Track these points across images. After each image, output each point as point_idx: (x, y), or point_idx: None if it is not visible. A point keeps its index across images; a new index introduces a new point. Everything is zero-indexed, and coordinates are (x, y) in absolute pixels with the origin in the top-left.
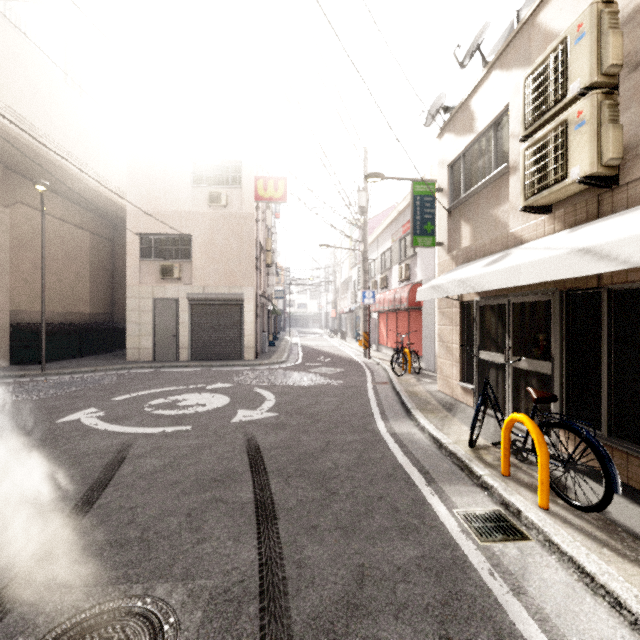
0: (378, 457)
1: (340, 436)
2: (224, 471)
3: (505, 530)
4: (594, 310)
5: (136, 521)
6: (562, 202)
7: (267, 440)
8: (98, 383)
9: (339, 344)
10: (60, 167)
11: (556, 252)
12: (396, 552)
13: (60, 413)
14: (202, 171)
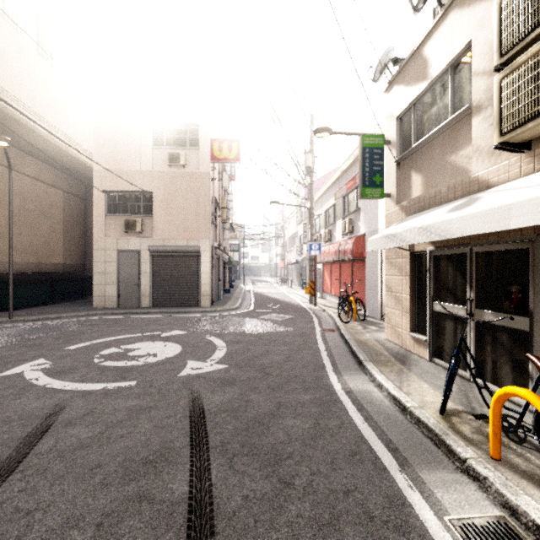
0: (336, 425)
1: (292, 394)
2: (159, 446)
3: None
4: None
5: (26, 538)
6: None
7: (213, 400)
8: (59, 330)
9: (287, 291)
10: (29, 128)
11: None
12: None
13: (6, 365)
14: (162, 134)
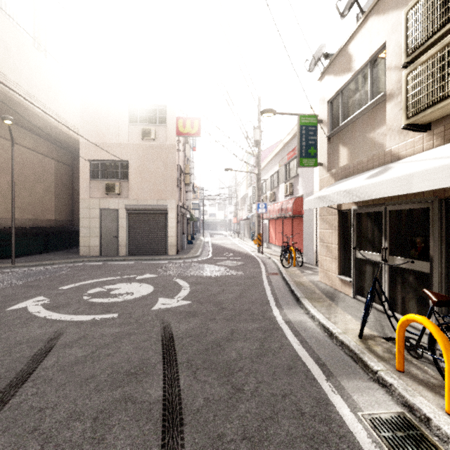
0: (277, 346)
1: (243, 324)
2: (138, 362)
3: (417, 442)
4: None
5: (41, 428)
6: (442, 119)
7: (180, 328)
8: (53, 274)
9: (239, 242)
10: (28, 109)
11: None
12: None
13: (13, 301)
14: (137, 113)
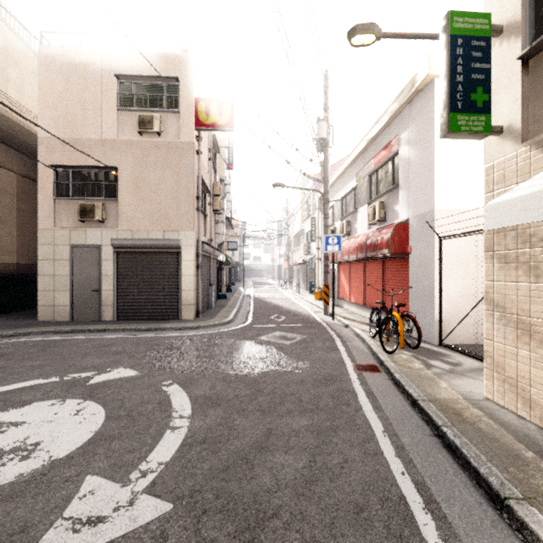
0: None
1: None
2: None
3: None
4: None
5: None
6: None
7: None
8: None
9: (293, 296)
10: None
11: None
12: None
13: None
14: (131, 91)
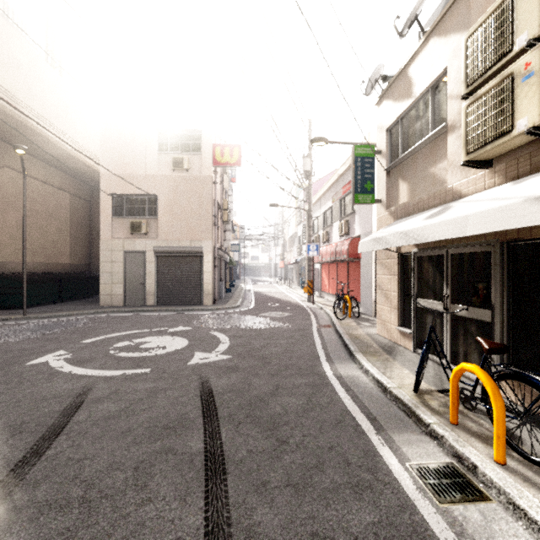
0: (326, 401)
1: (289, 379)
2: (177, 417)
3: (462, 488)
4: (537, 260)
5: (81, 476)
6: (503, 156)
7: (220, 383)
8: (72, 326)
9: (286, 291)
10: (41, 135)
11: (508, 201)
12: (351, 516)
13: (31, 355)
14: (167, 139)
